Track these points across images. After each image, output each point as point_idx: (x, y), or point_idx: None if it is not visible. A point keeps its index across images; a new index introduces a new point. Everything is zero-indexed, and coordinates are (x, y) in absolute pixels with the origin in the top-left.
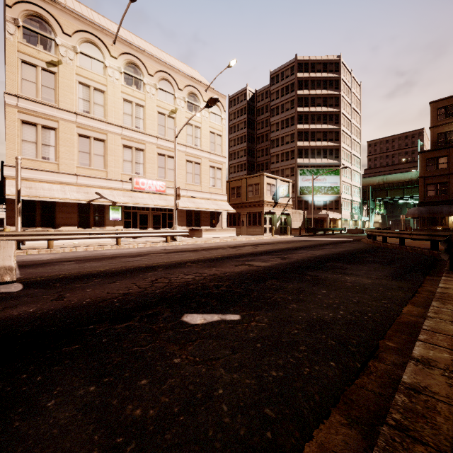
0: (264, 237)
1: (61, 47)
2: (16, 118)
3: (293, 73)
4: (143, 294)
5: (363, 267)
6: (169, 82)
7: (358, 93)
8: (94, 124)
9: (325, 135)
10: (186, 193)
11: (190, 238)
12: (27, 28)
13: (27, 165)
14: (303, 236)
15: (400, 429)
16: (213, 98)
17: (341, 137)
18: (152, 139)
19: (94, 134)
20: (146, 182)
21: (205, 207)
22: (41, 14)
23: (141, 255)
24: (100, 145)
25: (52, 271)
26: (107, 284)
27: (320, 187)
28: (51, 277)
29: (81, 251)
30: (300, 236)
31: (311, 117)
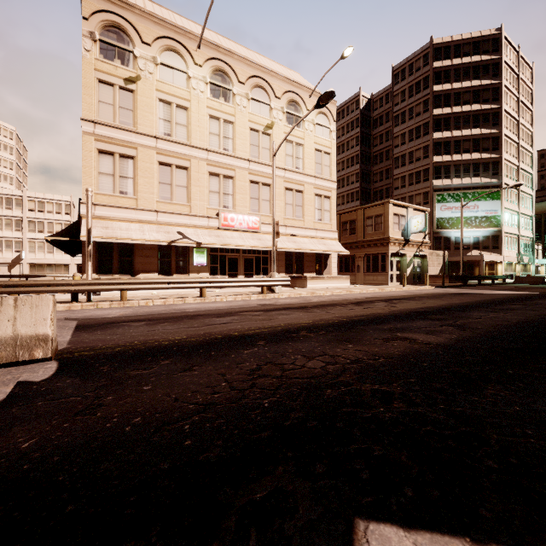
0: (392, 288)
1: (140, 59)
2: (93, 147)
3: (427, 63)
4: (239, 411)
5: None
6: (264, 89)
7: (529, 79)
8: (176, 149)
9: (477, 144)
10: (285, 230)
11: (291, 288)
12: (104, 42)
13: (104, 202)
14: (448, 286)
15: None
16: (327, 93)
17: (502, 145)
18: (243, 163)
19: (176, 160)
20: (236, 217)
21: (310, 248)
22: (118, 23)
23: (231, 314)
24: (183, 174)
25: (111, 338)
26: (178, 373)
27: (469, 218)
28: (103, 351)
29: (157, 305)
30: (444, 287)
31: (454, 120)
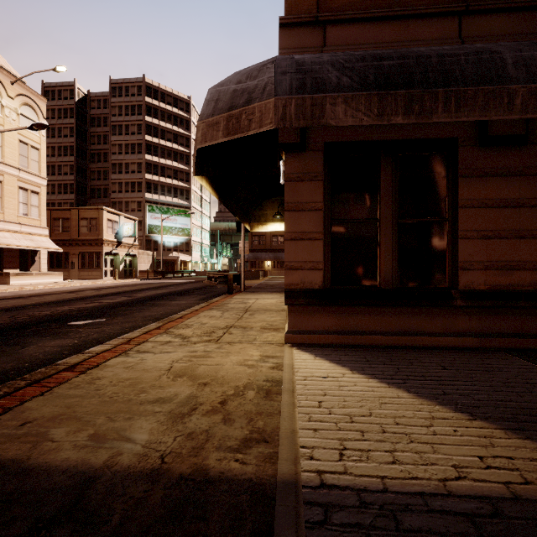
0: (105, 281)
1: None
2: None
3: (140, 94)
4: (17, 322)
5: (187, 297)
6: None
7: None
8: None
9: (176, 174)
10: None
11: None
12: None
13: None
14: (151, 279)
15: (163, 321)
16: (42, 124)
17: (192, 179)
18: None
19: None
20: None
21: (13, 244)
22: None
23: None
24: None
25: None
26: None
27: (171, 228)
28: None
29: None
30: (148, 280)
31: (161, 150)
